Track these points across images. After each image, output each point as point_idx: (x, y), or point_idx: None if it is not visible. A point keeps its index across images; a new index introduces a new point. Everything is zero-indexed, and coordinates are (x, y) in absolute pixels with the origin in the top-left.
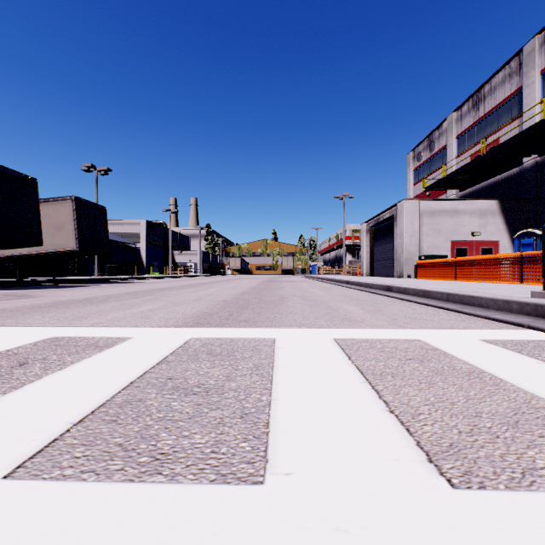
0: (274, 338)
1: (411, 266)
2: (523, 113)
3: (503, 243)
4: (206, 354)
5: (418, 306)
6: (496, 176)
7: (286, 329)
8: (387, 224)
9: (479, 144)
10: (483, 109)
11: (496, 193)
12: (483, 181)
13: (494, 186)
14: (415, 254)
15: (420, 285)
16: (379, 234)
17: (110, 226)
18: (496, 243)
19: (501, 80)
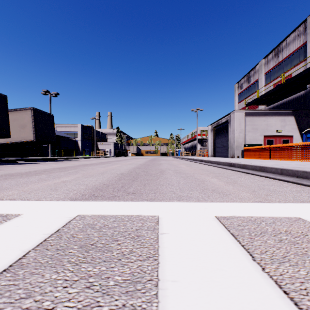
0: (157, 216)
1: (239, 151)
2: (309, 56)
3: (295, 136)
4: (77, 247)
5: (260, 178)
6: (289, 97)
7: (168, 202)
8: (224, 125)
9: (279, 77)
10: (281, 56)
11: (289, 107)
12: (281, 100)
13: (288, 102)
14: (242, 143)
15: (253, 163)
16: (219, 132)
17: (60, 127)
18: (291, 137)
19: (293, 38)
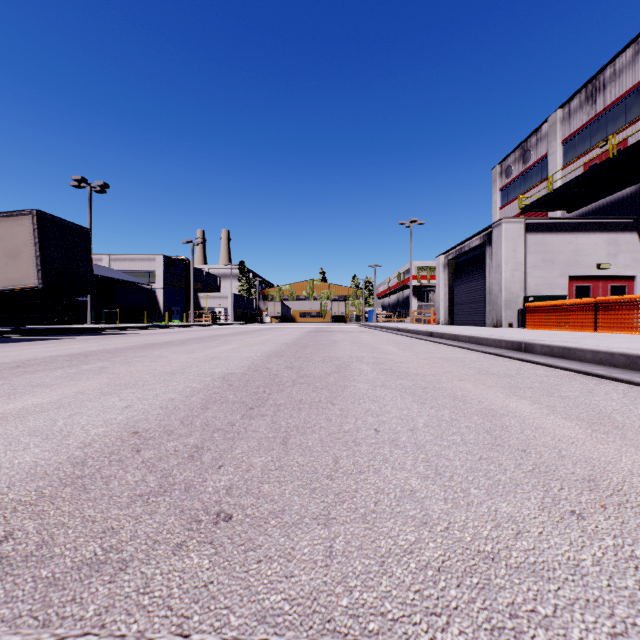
0: None
1: (514, 311)
2: None
3: None
4: None
5: None
6: (622, 190)
7: None
8: (475, 255)
9: (597, 148)
10: (602, 101)
11: (622, 213)
12: (602, 198)
13: (619, 203)
14: (519, 294)
15: (579, 342)
16: (462, 269)
17: (119, 262)
18: (631, 280)
19: (630, 59)
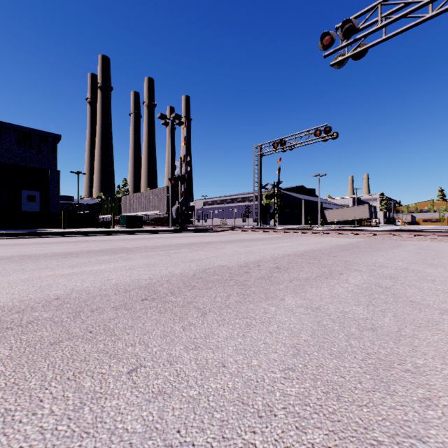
0: None
1: None
2: None
3: None
4: None
5: None
6: None
7: None
8: None
9: None
10: None
11: None
12: None
13: None
14: None
15: None
16: None
17: None
18: None
19: None
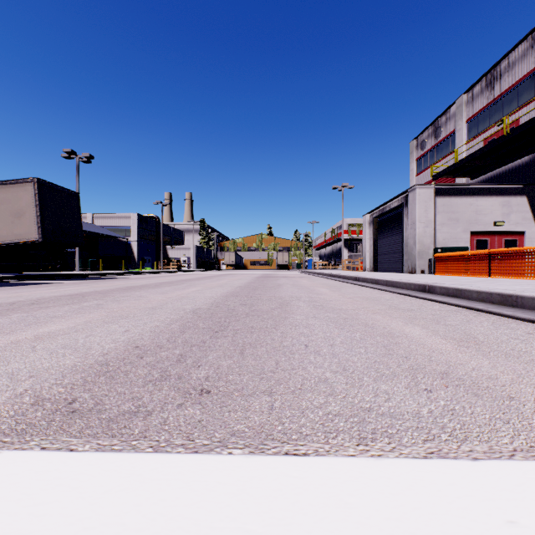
0: None
1: (425, 260)
2: None
3: (529, 233)
4: None
5: (520, 324)
6: (515, 161)
7: (324, 462)
8: (395, 214)
9: (495, 126)
10: (499, 88)
11: (515, 180)
12: (499, 167)
13: (513, 171)
14: (430, 246)
15: (471, 284)
16: (384, 225)
17: (100, 219)
18: (521, 234)
19: (521, 54)
